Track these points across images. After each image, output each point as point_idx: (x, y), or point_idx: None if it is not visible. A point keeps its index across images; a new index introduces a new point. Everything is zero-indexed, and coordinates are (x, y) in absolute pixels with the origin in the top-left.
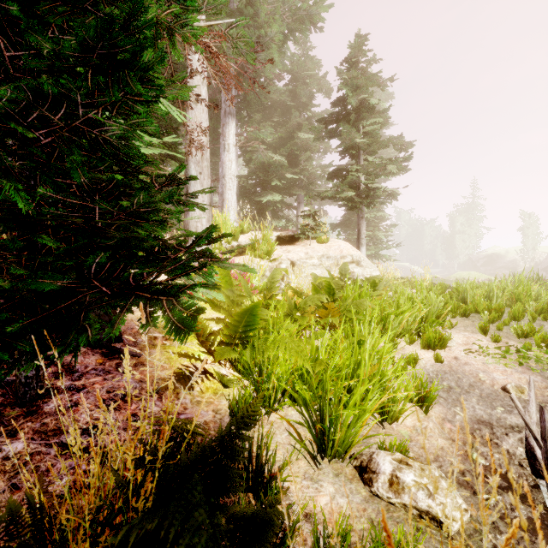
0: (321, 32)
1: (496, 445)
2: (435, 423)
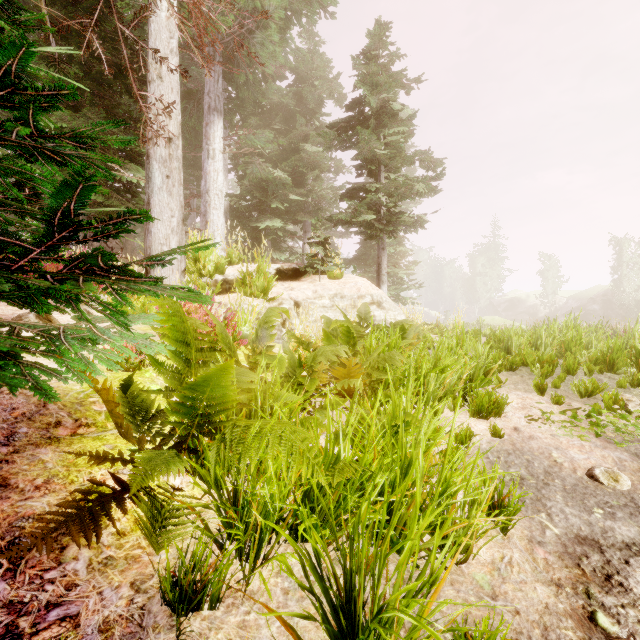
0: (333, 18)
1: (621, 588)
2: (521, 550)
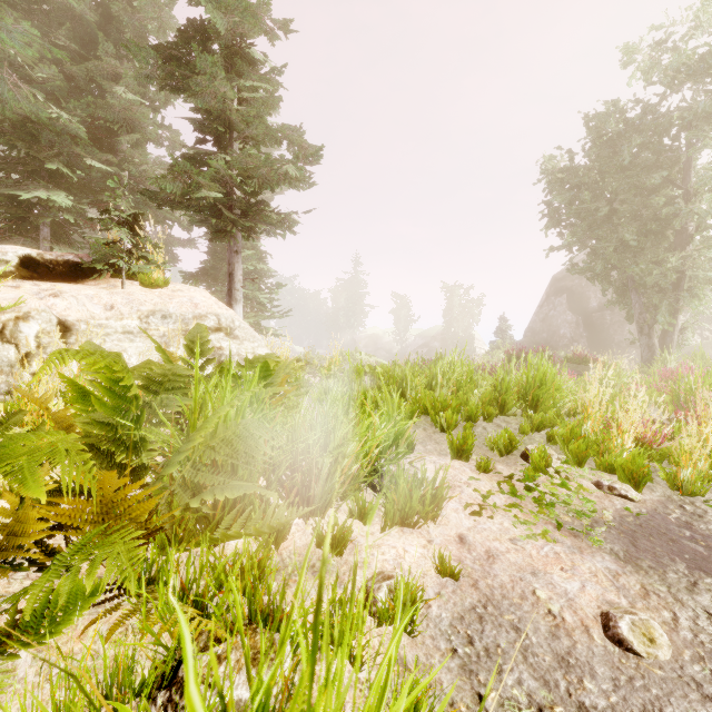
0: None
1: None
2: None
